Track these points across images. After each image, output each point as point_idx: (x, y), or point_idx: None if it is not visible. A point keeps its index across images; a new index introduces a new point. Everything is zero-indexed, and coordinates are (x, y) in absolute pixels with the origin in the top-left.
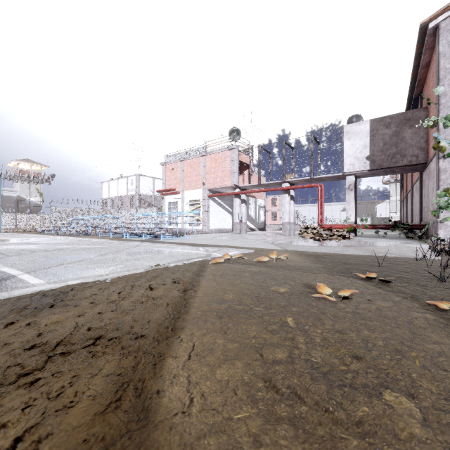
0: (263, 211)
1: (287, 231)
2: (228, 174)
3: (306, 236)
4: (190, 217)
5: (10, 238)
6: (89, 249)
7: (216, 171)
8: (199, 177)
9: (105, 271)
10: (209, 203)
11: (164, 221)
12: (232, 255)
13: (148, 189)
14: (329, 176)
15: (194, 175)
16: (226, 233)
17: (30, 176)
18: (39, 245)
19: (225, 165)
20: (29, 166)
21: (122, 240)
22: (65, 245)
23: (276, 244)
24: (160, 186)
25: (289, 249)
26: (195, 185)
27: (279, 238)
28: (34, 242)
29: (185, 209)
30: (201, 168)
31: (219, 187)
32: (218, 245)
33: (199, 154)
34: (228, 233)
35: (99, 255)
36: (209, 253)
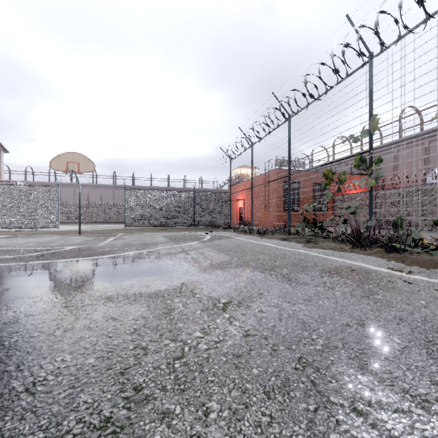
0: None
1: None
2: None
3: None
4: None
5: None
6: None
7: None
8: None
9: None
10: None
11: None
12: None
13: None
14: None
15: None
16: None
17: None
18: None
19: None
20: None
21: None
22: None
23: None
24: None
25: None
26: None
27: None
28: None
29: None
30: None
31: None
32: None
33: None
34: None
35: None
36: None
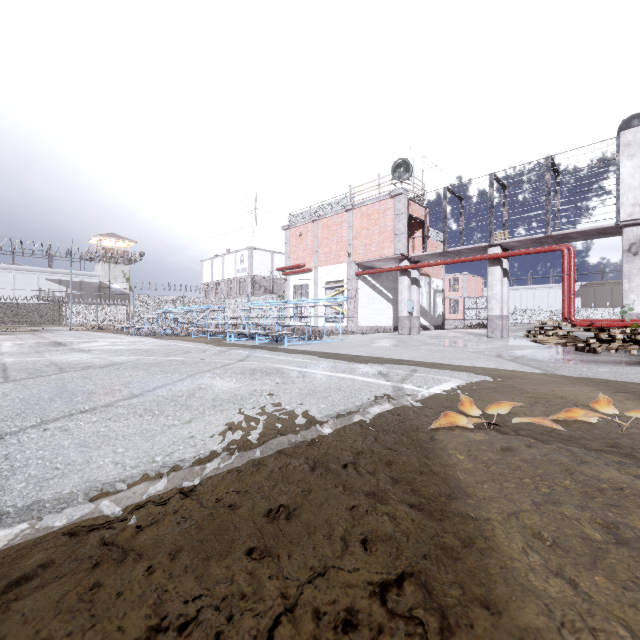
0: (441, 298)
1: (497, 331)
2: (390, 236)
3: (546, 341)
4: (328, 308)
5: (67, 340)
6: (158, 367)
7: (369, 233)
8: (341, 245)
9: (136, 463)
10: (358, 285)
11: (288, 315)
12: (455, 393)
13: (265, 268)
14: (586, 229)
15: (333, 242)
16: (384, 333)
17: (115, 255)
18: (90, 353)
19: (384, 223)
20: (113, 243)
21: (223, 346)
22: (128, 354)
23: (512, 359)
24: (281, 264)
25: (568, 376)
26: (336, 258)
27: (492, 343)
28: (90, 347)
29: (320, 296)
30: (345, 230)
31: (375, 259)
32: (392, 358)
33: (341, 208)
34: (389, 333)
35: (165, 384)
36: (395, 384)
